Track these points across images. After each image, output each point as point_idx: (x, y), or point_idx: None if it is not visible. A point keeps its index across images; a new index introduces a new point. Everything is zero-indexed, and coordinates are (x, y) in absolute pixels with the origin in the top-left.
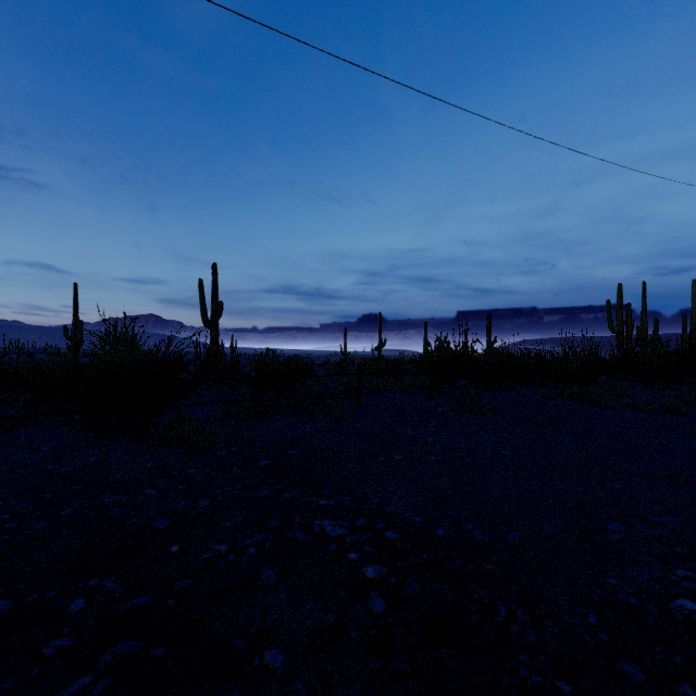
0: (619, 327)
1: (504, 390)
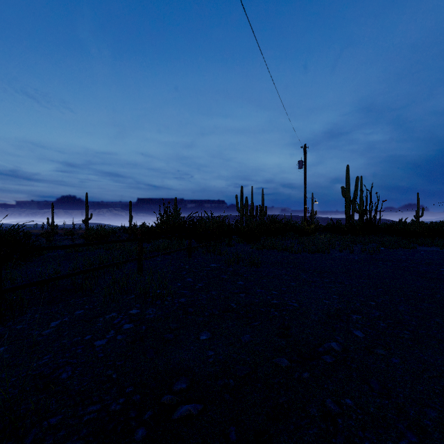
0: (241, 209)
1: (224, 246)
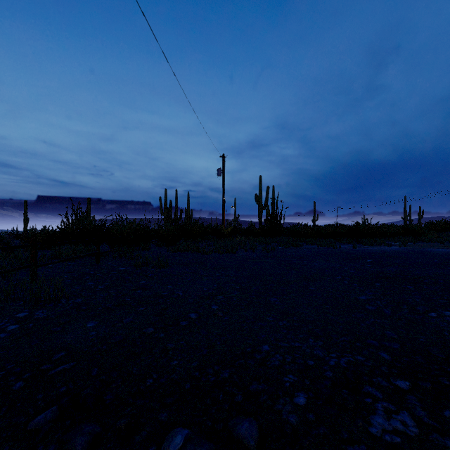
0: (166, 212)
1: (139, 250)
